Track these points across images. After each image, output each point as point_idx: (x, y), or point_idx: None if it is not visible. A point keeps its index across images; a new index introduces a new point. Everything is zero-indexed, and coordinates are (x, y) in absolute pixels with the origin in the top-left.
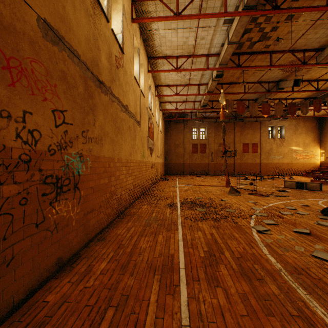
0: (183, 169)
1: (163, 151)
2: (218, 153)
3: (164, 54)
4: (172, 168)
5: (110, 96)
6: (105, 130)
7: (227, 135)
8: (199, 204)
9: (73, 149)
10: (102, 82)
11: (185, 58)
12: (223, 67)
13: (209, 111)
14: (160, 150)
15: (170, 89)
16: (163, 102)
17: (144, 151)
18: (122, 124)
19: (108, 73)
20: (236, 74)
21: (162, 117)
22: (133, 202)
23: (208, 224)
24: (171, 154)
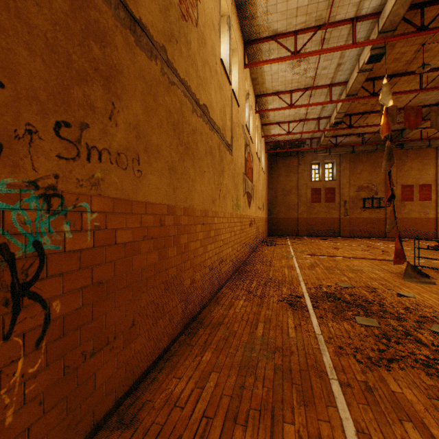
0: (296, 228)
1: (265, 201)
2: (355, 202)
3: (272, 31)
4: (279, 225)
5: (165, 67)
6: (150, 140)
7: (372, 173)
8: (353, 304)
9: (1, 170)
10: (140, 22)
11: (309, 34)
12: (386, 37)
13: (342, 134)
14: (261, 199)
15: (280, 98)
16: (266, 124)
17: (238, 198)
18: (196, 140)
19: (158, 12)
20: (405, 55)
21: (264, 148)
22: (218, 289)
23: (417, 387)
24: (278, 205)
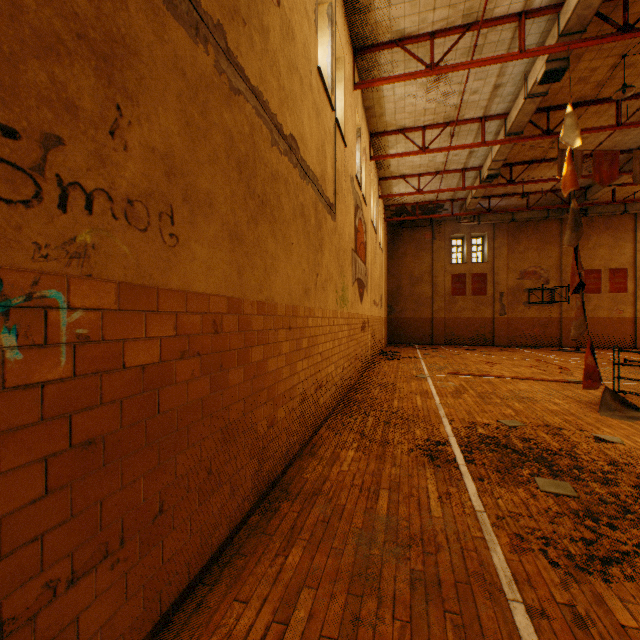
0: (430, 333)
1: (384, 293)
2: (516, 295)
3: (396, 33)
4: (404, 329)
5: (224, 62)
6: (196, 184)
7: (541, 251)
8: (529, 456)
9: None
10: None
11: (453, 38)
12: (571, 42)
13: (497, 194)
14: (379, 290)
15: (407, 138)
16: (386, 178)
17: (345, 287)
18: (277, 192)
19: None
20: (596, 72)
21: (382, 214)
22: (314, 431)
23: None
24: (402, 299)
